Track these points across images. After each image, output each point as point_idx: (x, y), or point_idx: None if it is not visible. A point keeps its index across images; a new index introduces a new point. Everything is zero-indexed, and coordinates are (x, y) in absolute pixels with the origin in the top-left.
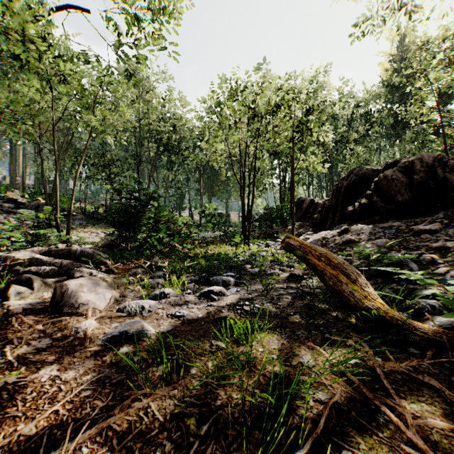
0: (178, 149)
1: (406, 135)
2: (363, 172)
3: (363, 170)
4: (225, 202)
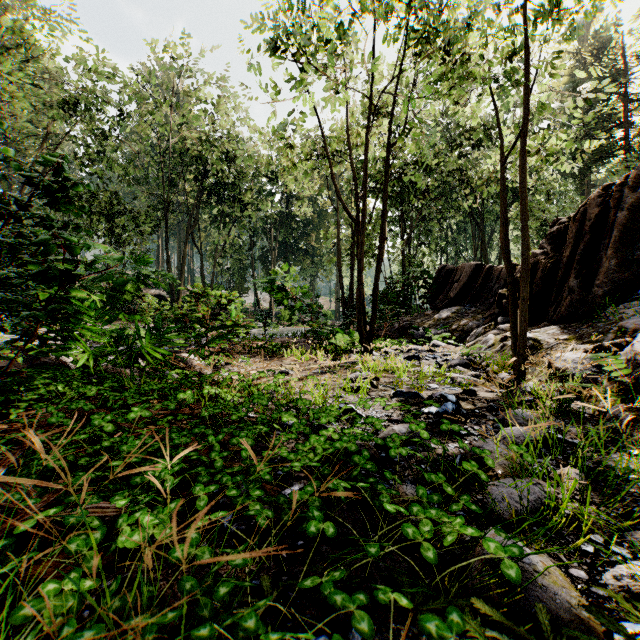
0: (234, 192)
1: (591, 176)
2: None
3: None
4: (311, 281)
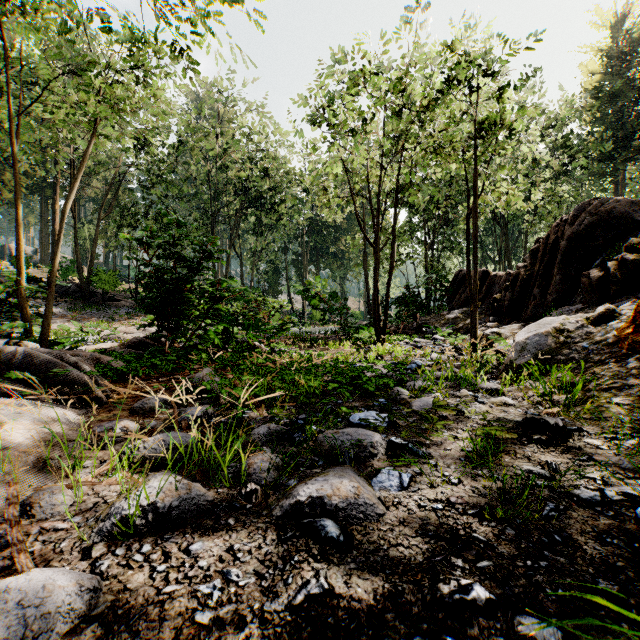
0: (270, 203)
1: (625, 174)
2: (608, 206)
3: (608, 204)
4: (340, 283)
